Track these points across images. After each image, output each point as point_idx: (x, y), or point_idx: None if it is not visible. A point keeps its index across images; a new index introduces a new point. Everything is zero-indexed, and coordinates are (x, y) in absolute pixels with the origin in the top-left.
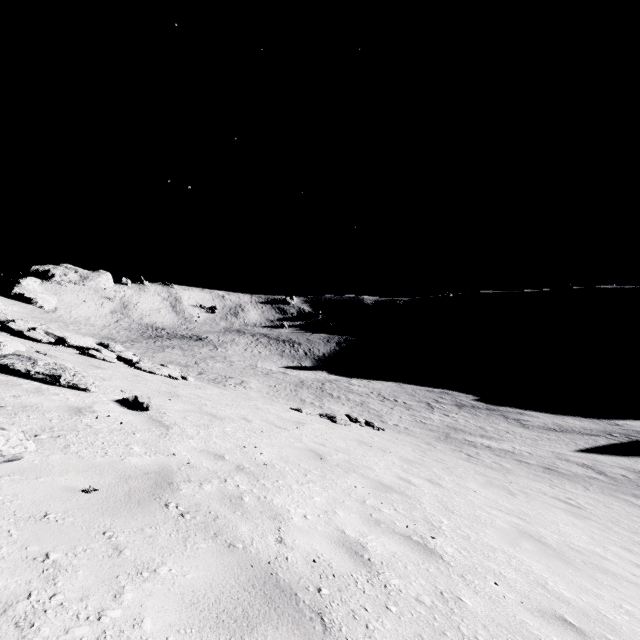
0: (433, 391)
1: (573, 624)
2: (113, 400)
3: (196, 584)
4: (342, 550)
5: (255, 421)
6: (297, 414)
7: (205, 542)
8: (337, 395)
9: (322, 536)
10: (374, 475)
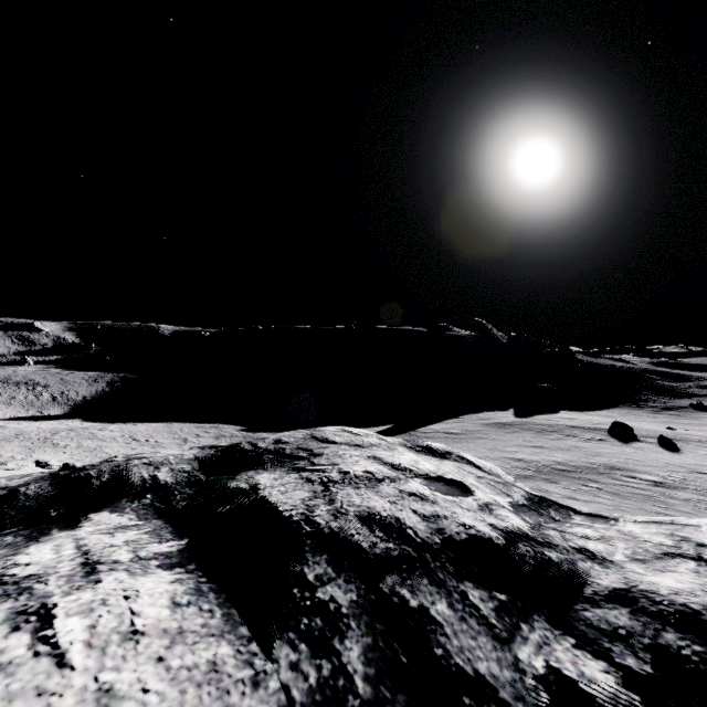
0: (203, 427)
1: None
2: None
3: None
4: None
5: None
6: None
7: None
8: (66, 444)
9: None
10: None
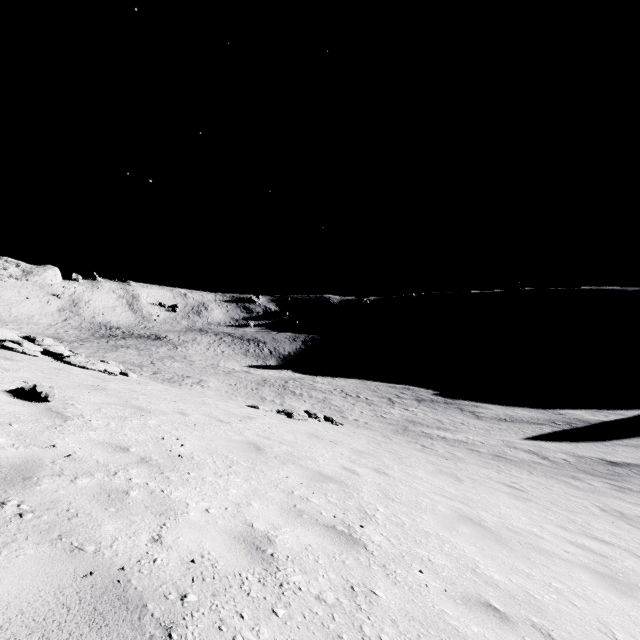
0: (395, 387)
1: (498, 609)
2: (4, 390)
3: None
4: (240, 546)
5: (193, 415)
6: (251, 410)
7: (36, 547)
8: (300, 392)
9: (220, 531)
10: (315, 466)
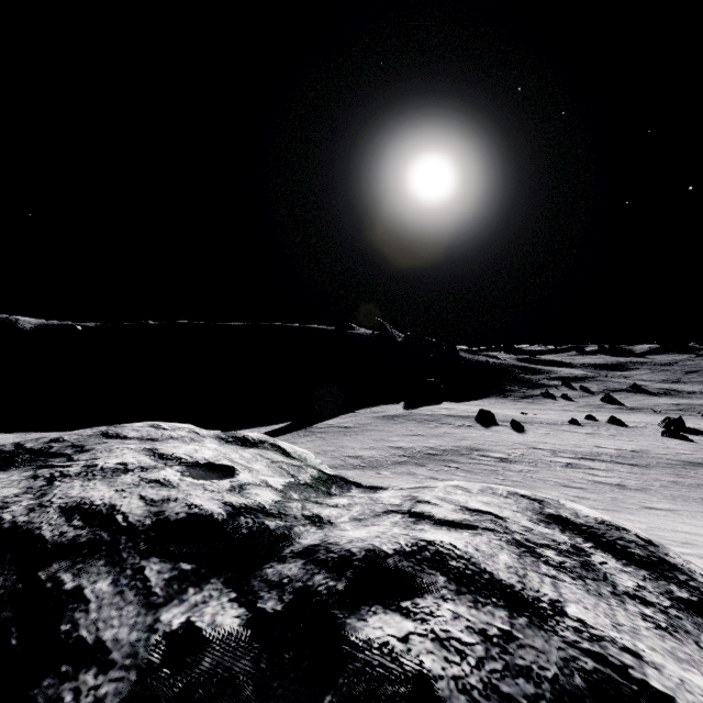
0: None
1: None
2: None
3: None
4: None
5: None
6: None
7: None
8: None
9: None
10: None
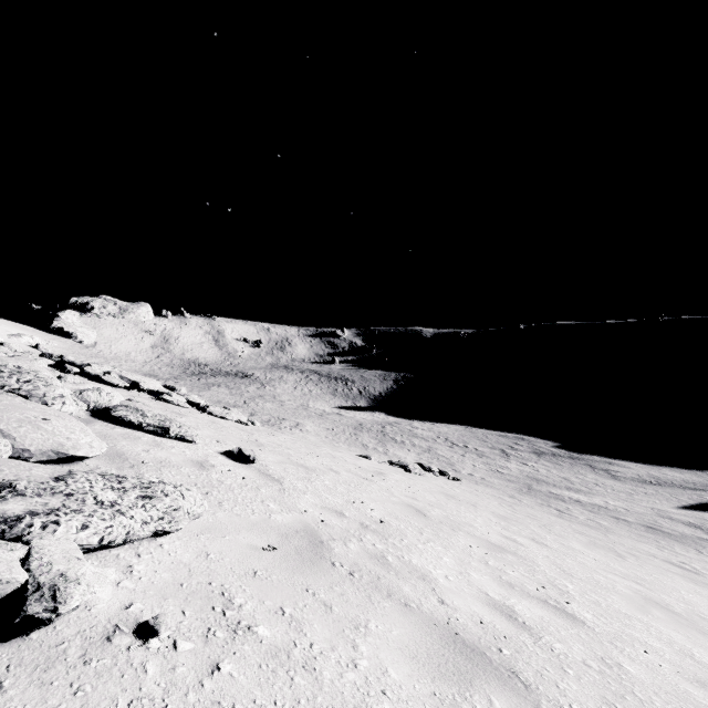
0: (506, 436)
1: None
2: (218, 452)
3: (404, 640)
4: (497, 613)
5: (342, 472)
6: (369, 462)
7: (385, 601)
8: (401, 440)
9: (472, 598)
10: (479, 533)
